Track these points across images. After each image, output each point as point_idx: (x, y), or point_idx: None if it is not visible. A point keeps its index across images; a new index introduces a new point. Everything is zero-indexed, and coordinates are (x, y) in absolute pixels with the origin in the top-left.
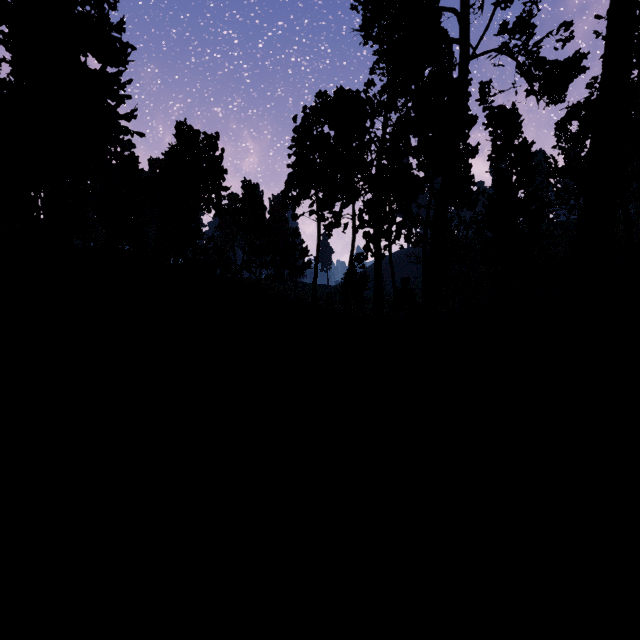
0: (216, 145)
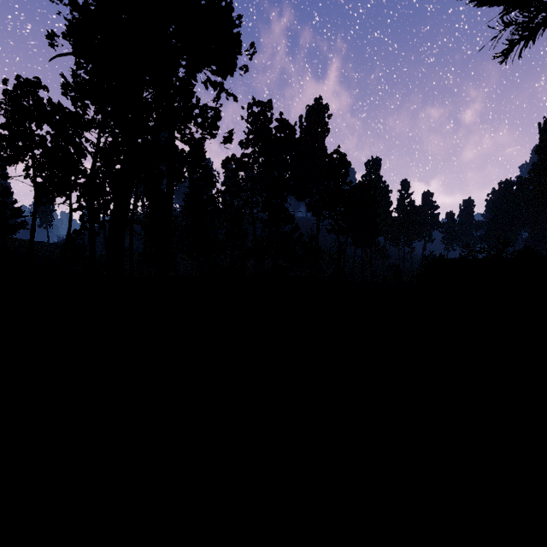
0: None
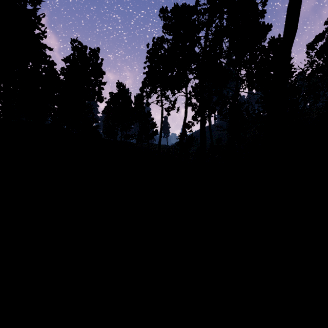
0: (97, 55)
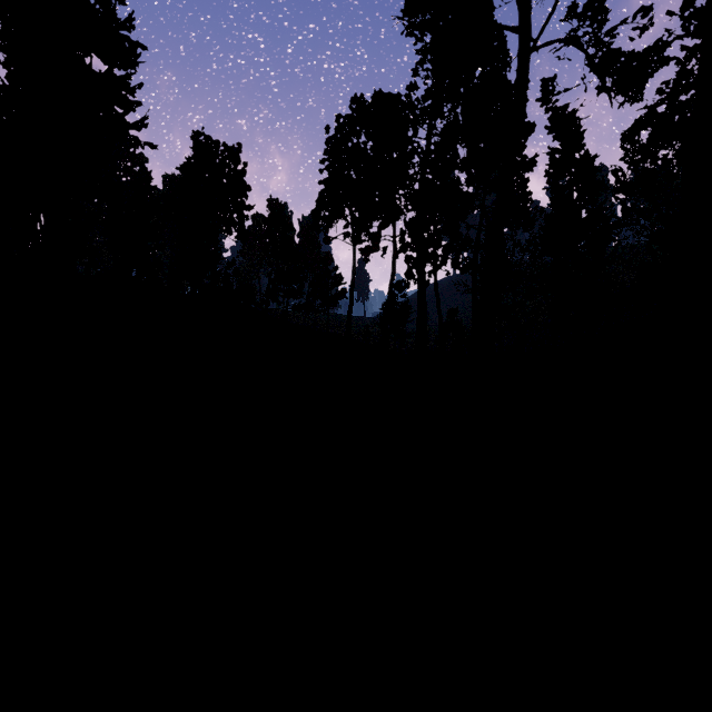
0: (238, 158)
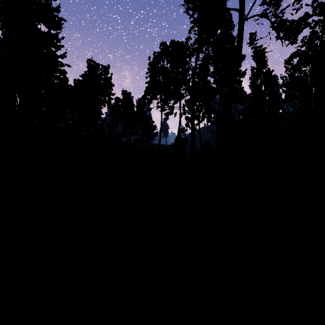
0: (108, 71)
